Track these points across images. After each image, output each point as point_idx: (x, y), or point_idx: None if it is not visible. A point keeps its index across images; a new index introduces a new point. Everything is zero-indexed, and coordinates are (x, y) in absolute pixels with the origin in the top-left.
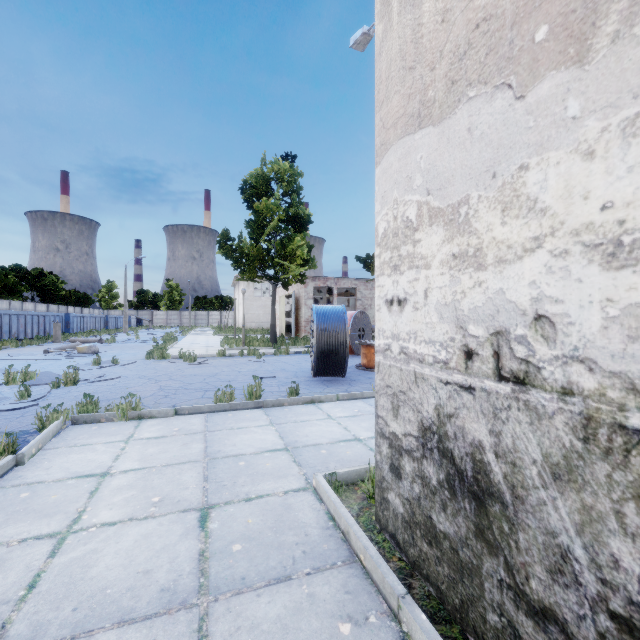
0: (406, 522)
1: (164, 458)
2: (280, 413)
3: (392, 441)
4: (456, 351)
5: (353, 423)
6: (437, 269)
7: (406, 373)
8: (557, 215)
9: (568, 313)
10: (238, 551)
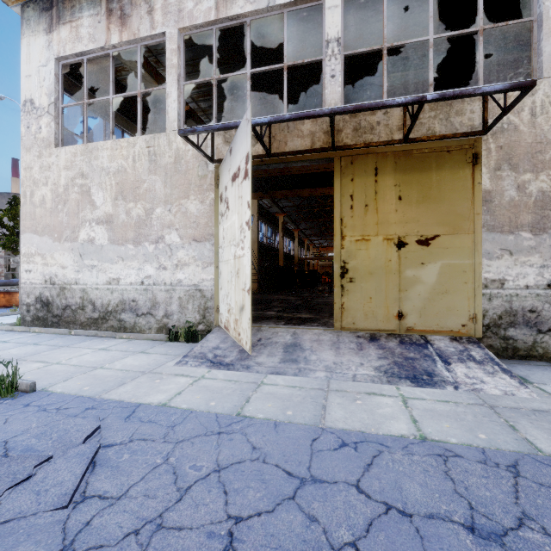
0: (32, 321)
1: None
2: None
3: (27, 304)
4: (44, 281)
5: (1, 321)
6: (40, 265)
7: (32, 287)
8: (58, 261)
9: (59, 274)
10: None
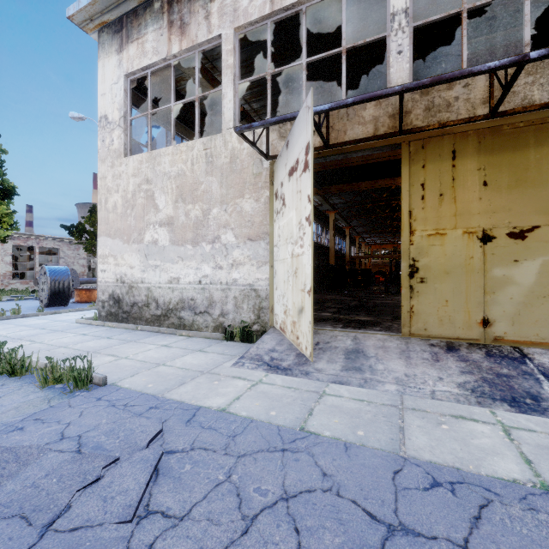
0: (106, 316)
1: (0, 328)
2: (40, 317)
3: (103, 301)
4: (116, 280)
5: (82, 315)
6: (112, 265)
7: (106, 285)
8: (127, 262)
9: (128, 274)
10: (61, 329)
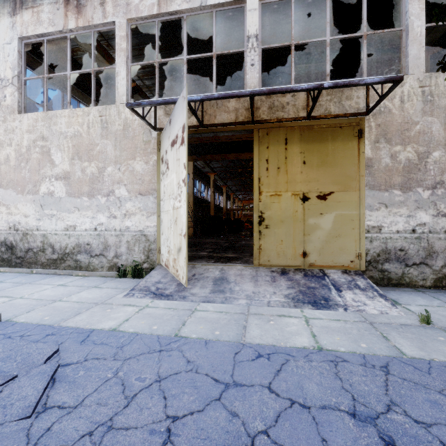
0: None
1: None
2: None
3: None
4: (8, 228)
5: None
6: (5, 214)
7: None
8: (21, 211)
9: (22, 222)
10: None
